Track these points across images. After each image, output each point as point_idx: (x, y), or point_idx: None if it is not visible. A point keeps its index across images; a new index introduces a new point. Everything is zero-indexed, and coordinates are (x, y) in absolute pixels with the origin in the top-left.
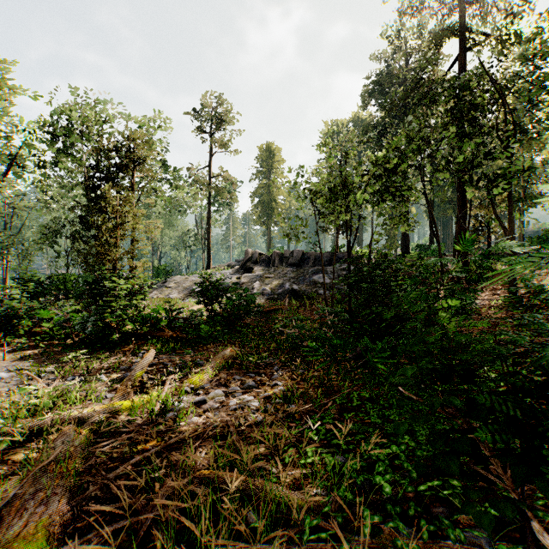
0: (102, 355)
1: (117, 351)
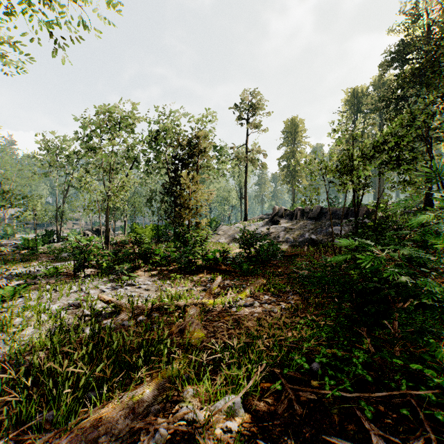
0: (190, 277)
1: (196, 275)
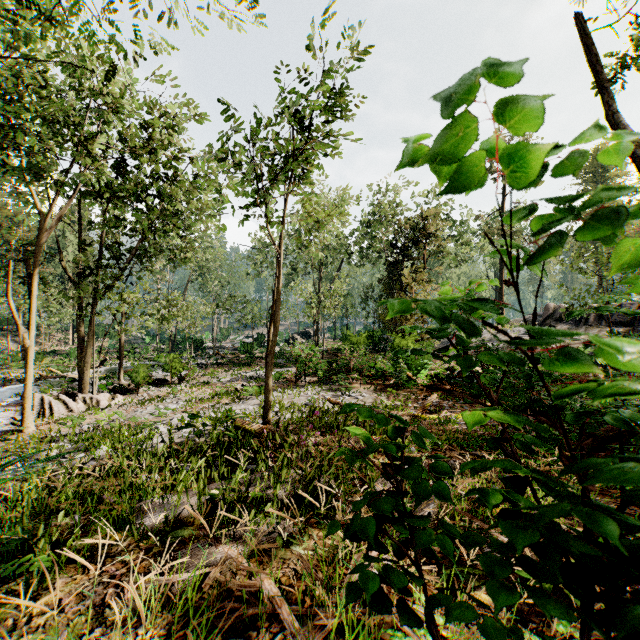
0: (407, 394)
1: (414, 393)
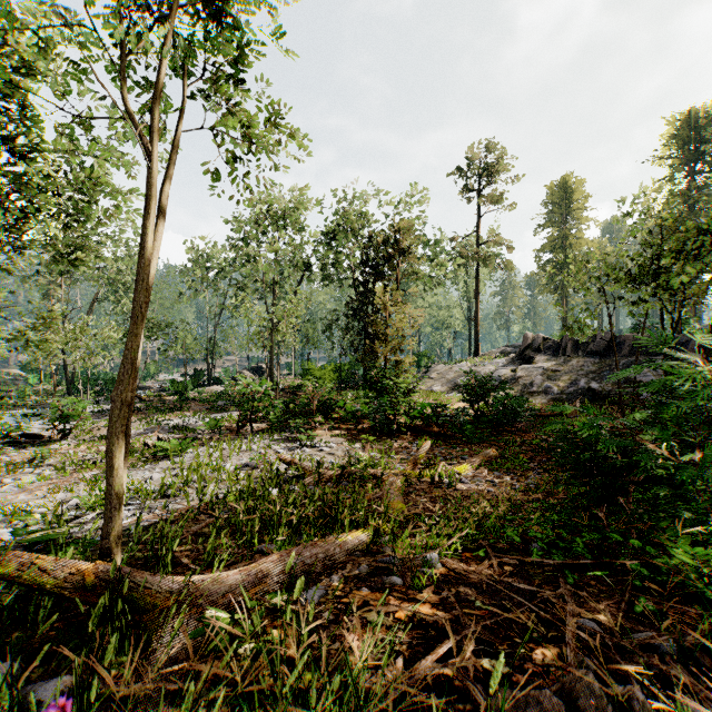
0: (387, 441)
1: (396, 439)
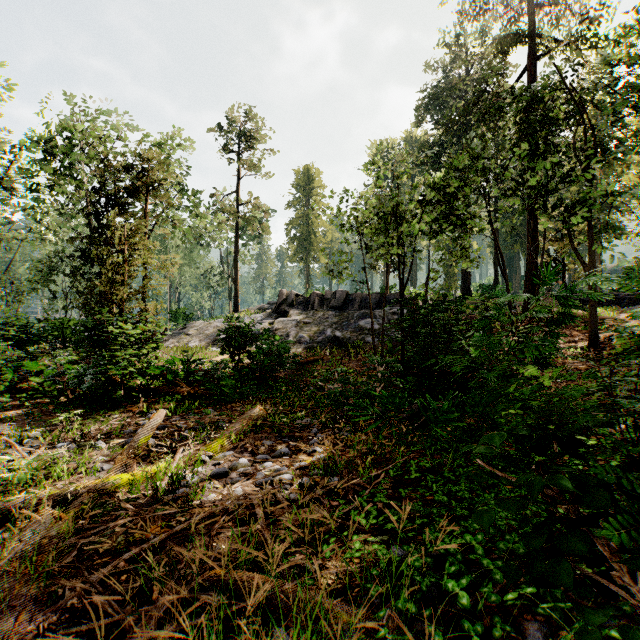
0: (102, 416)
1: (121, 411)
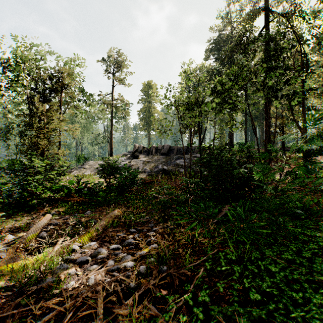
0: (19, 216)
1: (34, 212)
